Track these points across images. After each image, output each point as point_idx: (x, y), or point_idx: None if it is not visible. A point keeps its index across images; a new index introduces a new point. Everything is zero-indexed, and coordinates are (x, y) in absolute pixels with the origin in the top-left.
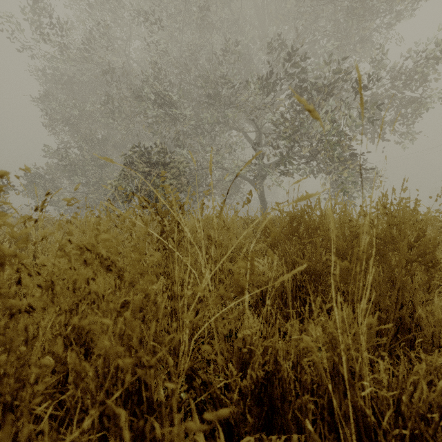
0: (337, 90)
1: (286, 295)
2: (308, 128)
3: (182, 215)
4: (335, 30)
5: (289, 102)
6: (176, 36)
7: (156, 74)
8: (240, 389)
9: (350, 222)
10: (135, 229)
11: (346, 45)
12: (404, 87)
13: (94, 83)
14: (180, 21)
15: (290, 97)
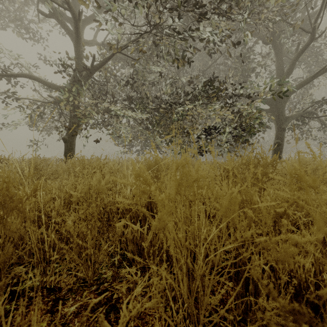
0: None
1: None
2: None
3: None
4: None
5: None
6: None
7: None
8: None
9: None
10: None
11: None
12: None
13: None
14: None
15: None
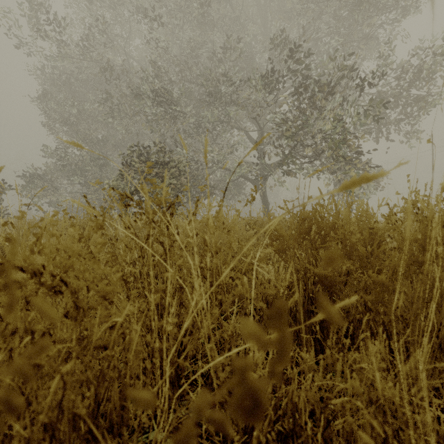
0: (341, 88)
1: (296, 307)
2: (312, 127)
3: (173, 214)
4: (339, 27)
5: (292, 100)
6: (177, 34)
7: (156, 72)
8: (243, 443)
9: (369, 223)
10: (115, 232)
11: (350, 41)
12: (410, 84)
13: (94, 82)
14: (181, 18)
15: (293, 95)
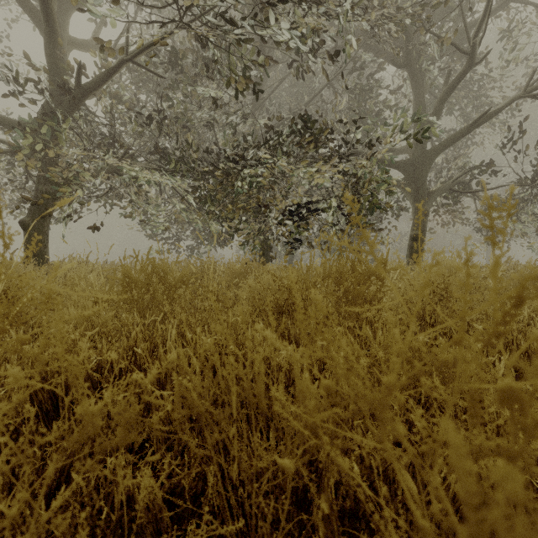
0: None
1: None
2: None
3: None
4: None
5: None
6: None
7: None
8: None
9: None
10: None
11: None
12: None
13: None
14: None
15: None
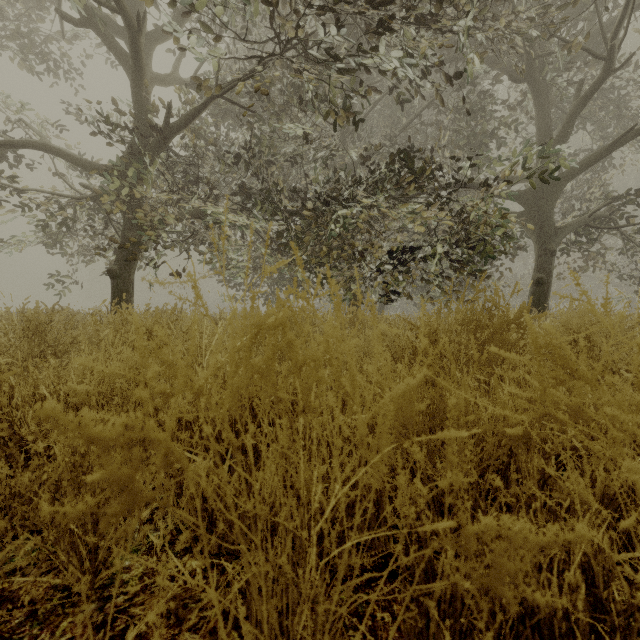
0: None
1: None
2: None
3: None
4: None
5: None
6: None
7: None
8: None
9: None
10: None
11: None
12: None
13: None
14: None
15: None
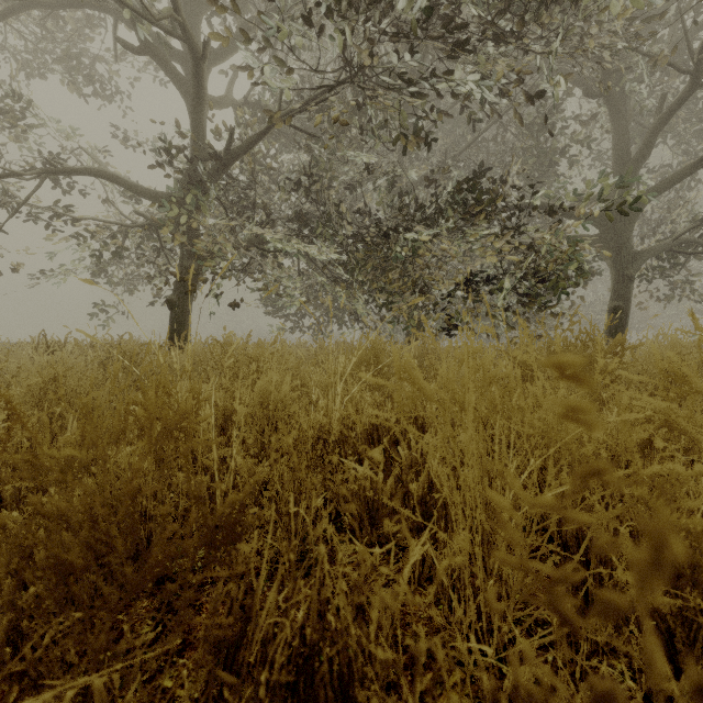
0: None
1: None
2: None
3: None
4: None
5: None
6: None
7: None
8: None
9: None
10: None
11: None
12: None
13: None
14: None
15: None
